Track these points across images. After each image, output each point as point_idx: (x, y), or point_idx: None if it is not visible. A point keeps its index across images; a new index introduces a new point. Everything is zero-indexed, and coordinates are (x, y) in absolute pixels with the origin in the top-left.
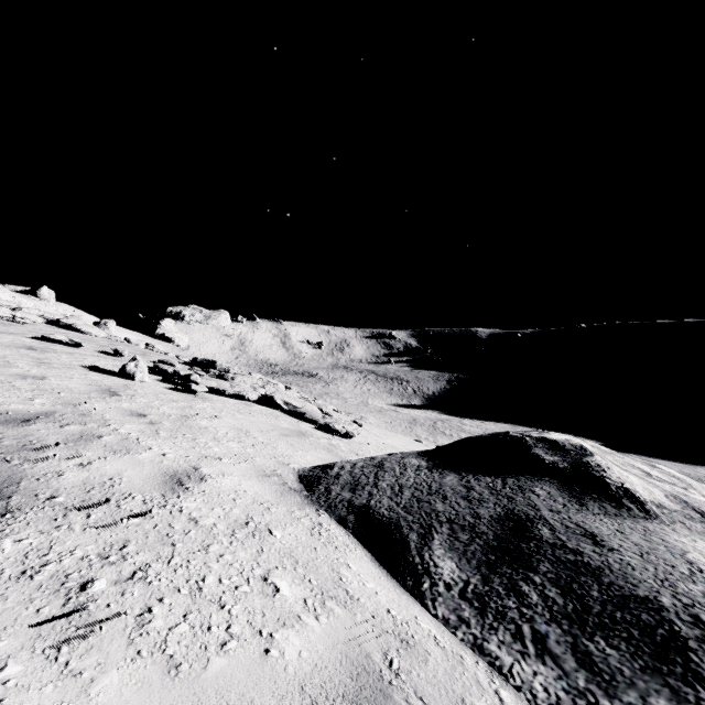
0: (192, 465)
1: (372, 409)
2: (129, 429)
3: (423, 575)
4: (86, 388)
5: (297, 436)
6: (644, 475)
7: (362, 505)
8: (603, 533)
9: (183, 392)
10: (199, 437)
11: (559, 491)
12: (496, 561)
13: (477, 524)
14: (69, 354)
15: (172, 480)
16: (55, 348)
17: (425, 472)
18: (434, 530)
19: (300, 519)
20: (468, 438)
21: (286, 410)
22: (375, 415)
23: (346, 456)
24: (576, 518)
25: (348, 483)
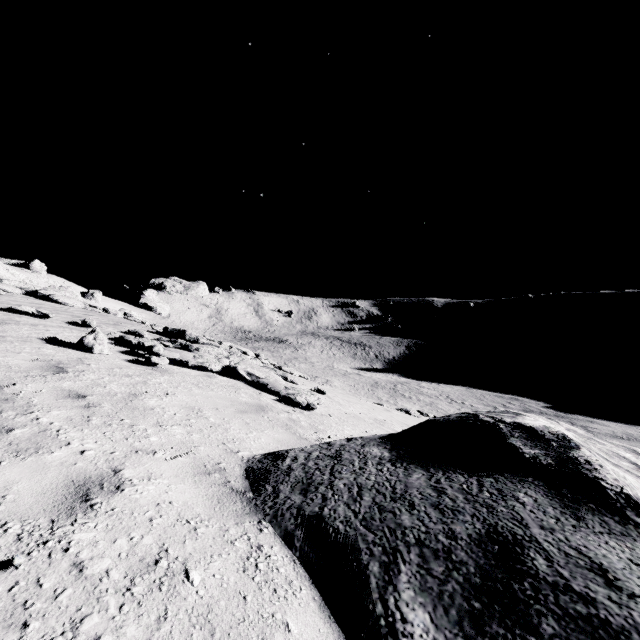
0: (113, 466)
1: (337, 372)
2: (54, 416)
3: (387, 637)
4: (30, 364)
5: (256, 412)
6: (635, 468)
7: (314, 514)
8: (614, 566)
9: (143, 365)
10: (139, 423)
11: (547, 498)
12: (482, 611)
13: (453, 549)
14: (33, 325)
15: (76, 494)
16: (19, 320)
17: (388, 466)
18: (400, 557)
19: (233, 542)
20: (434, 422)
21: (249, 381)
22: (339, 379)
23: (305, 434)
24: (575, 539)
25: (300, 481)
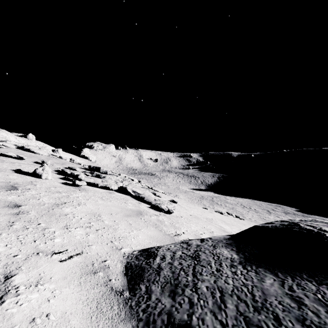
0: (8, 271)
1: (181, 191)
2: None
3: None
4: None
5: (136, 216)
6: None
7: (183, 323)
8: None
9: (71, 185)
10: (51, 226)
11: None
12: None
13: None
14: (12, 163)
15: None
16: (5, 160)
17: (240, 269)
18: None
19: None
20: (265, 228)
21: (134, 195)
22: (183, 194)
23: (168, 230)
24: None
25: (168, 281)
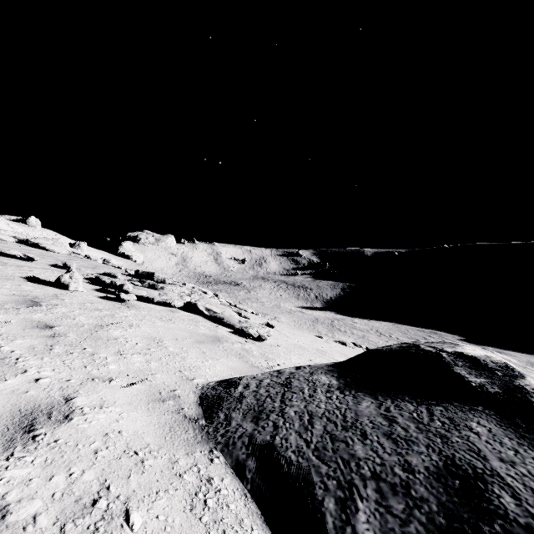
0: (66, 394)
1: (284, 310)
2: (17, 345)
3: None
4: (6, 298)
5: (212, 342)
6: None
7: (266, 443)
8: None
9: (113, 301)
10: (100, 351)
11: (501, 428)
12: None
13: (412, 483)
14: (18, 266)
15: (20, 424)
16: (7, 262)
17: (337, 394)
18: (356, 493)
19: (182, 475)
20: (378, 351)
21: (208, 315)
22: (285, 316)
23: (256, 362)
24: None
25: (251, 408)
